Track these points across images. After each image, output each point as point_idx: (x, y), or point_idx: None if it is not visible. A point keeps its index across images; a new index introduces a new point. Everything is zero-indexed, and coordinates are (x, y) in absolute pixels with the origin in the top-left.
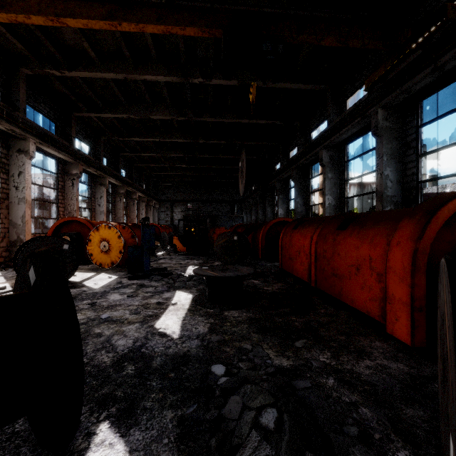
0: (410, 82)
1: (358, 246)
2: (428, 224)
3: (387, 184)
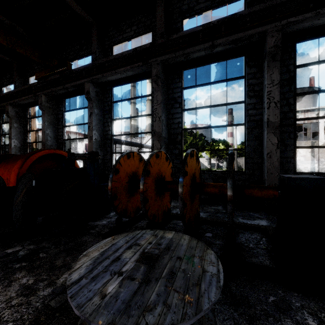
0: (56, 88)
1: (3, 173)
2: (25, 162)
3: (48, 138)
